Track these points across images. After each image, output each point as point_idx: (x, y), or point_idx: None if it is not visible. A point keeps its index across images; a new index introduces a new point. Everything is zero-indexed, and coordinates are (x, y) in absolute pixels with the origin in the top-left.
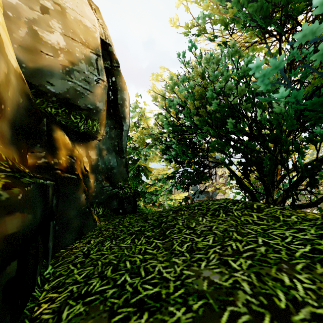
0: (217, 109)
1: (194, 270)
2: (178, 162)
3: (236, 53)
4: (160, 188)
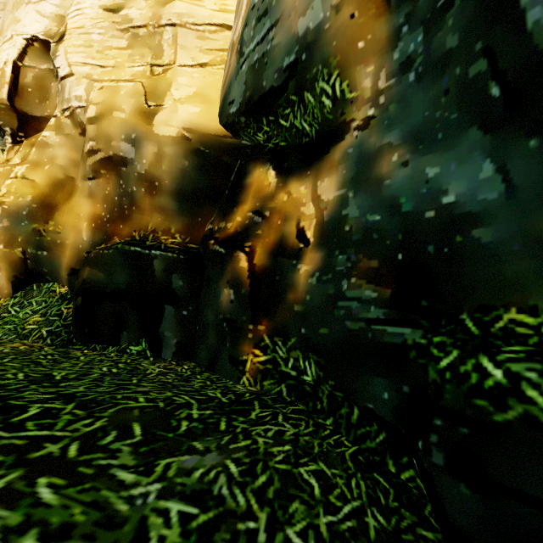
0: None
1: None
2: None
3: None
4: None
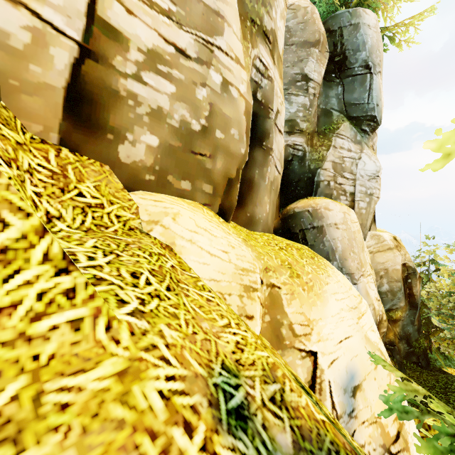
0: None
1: None
2: None
3: None
4: None
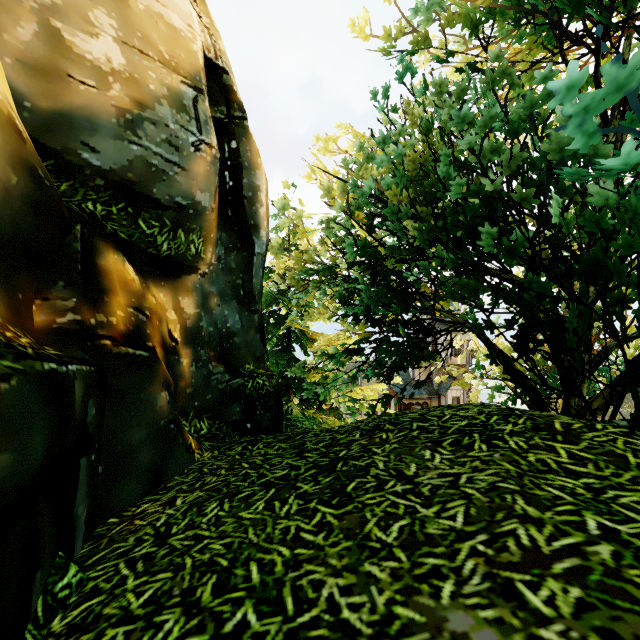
0: (458, 204)
1: (424, 606)
2: (372, 322)
3: (506, 75)
4: (333, 375)
